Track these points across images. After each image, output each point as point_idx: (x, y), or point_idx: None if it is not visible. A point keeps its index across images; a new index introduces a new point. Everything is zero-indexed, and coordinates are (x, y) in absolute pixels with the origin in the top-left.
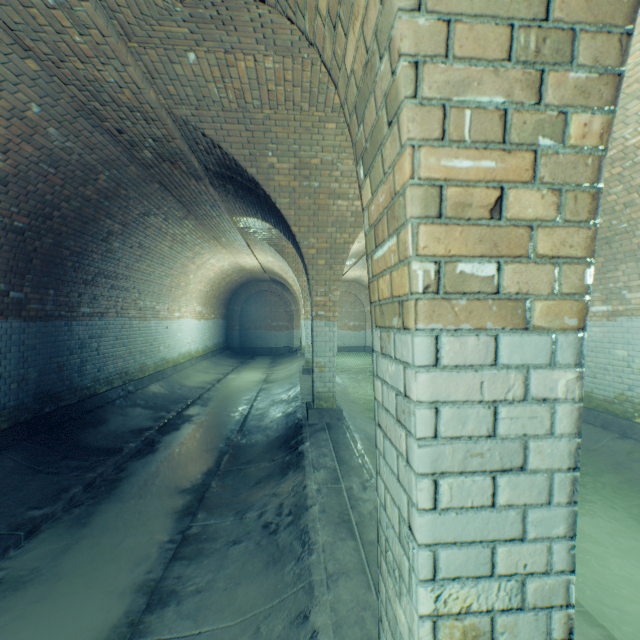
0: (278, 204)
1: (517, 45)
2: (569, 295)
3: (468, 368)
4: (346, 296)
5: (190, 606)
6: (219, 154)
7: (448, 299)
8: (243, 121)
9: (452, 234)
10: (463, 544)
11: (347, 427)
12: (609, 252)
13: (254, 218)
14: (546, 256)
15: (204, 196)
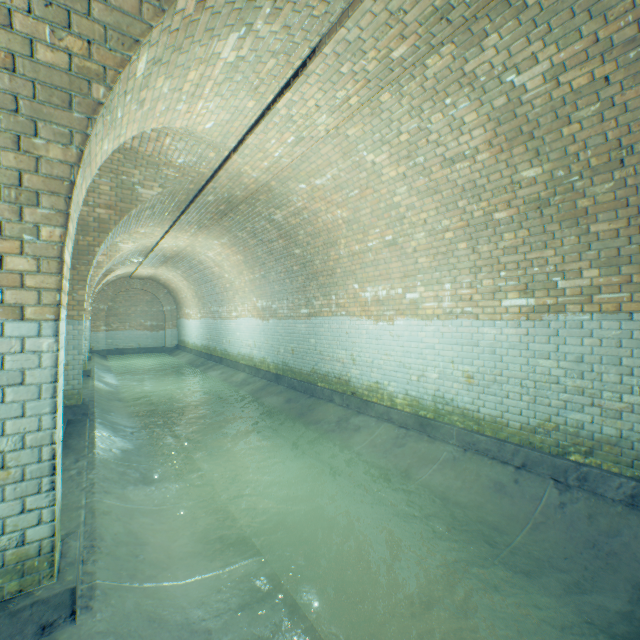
0: None
1: (5, 194)
2: (49, 305)
3: None
4: (142, 294)
5: None
6: None
7: None
8: None
9: None
10: None
11: (91, 420)
12: (306, 273)
13: None
14: (34, 287)
15: None
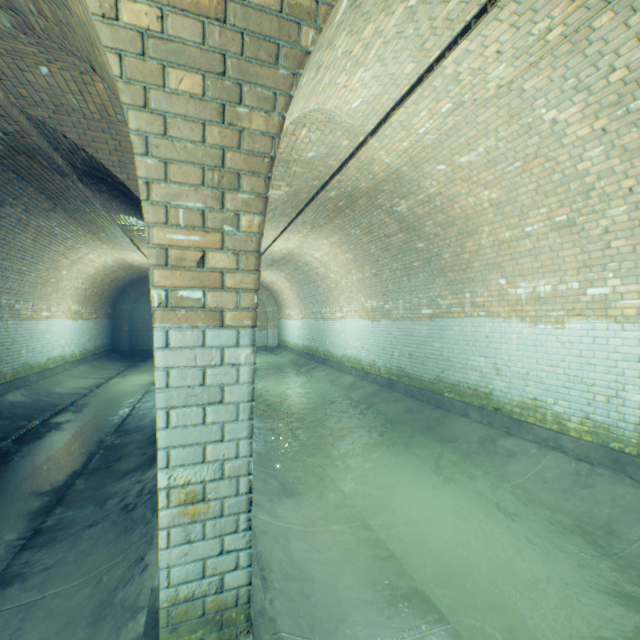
0: None
1: (208, 178)
2: (247, 309)
3: (188, 348)
4: None
5: (36, 581)
6: (85, 156)
7: (174, 310)
8: (109, 131)
9: (176, 275)
10: (187, 446)
11: None
12: (430, 269)
13: (135, 217)
14: (232, 288)
15: (73, 191)
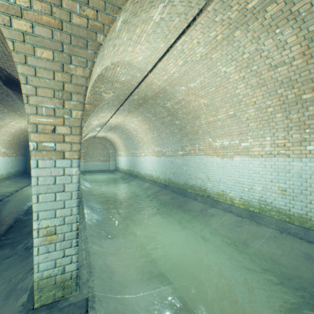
0: None
1: (57, 95)
2: (76, 151)
3: (47, 168)
4: (99, 145)
5: None
6: (6, 73)
7: (41, 151)
8: None
9: (41, 136)
10: (47, 210)
11: (82, 204)
12: (181, 133)
13: None
14: (69, 142)
15: (0, 90)
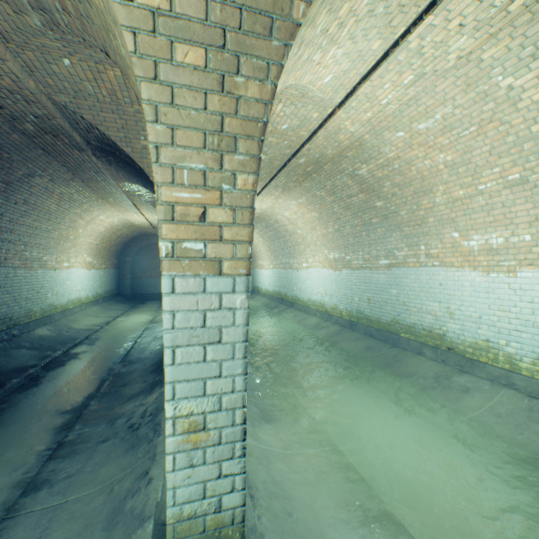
0: (152, 177)
1: (209, 142)
2: (242, 259)
3: (191, 294)
4: None
5: (61, 487)
6: (98, 133)
7: (179, 260)
8: (117, 111)
9: (180, 229)
10: (189, 381)
11: None
12: (387, 225)
13: (137, 184)
14: (229, 240)
15: (88, 164)
